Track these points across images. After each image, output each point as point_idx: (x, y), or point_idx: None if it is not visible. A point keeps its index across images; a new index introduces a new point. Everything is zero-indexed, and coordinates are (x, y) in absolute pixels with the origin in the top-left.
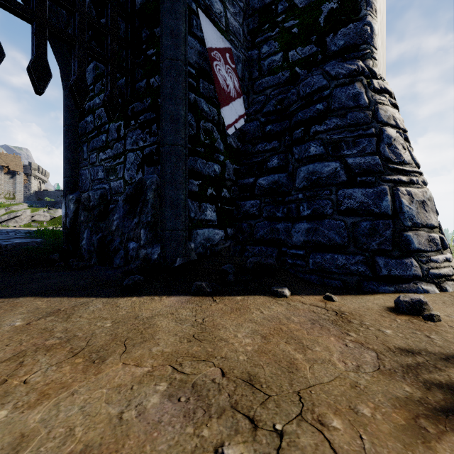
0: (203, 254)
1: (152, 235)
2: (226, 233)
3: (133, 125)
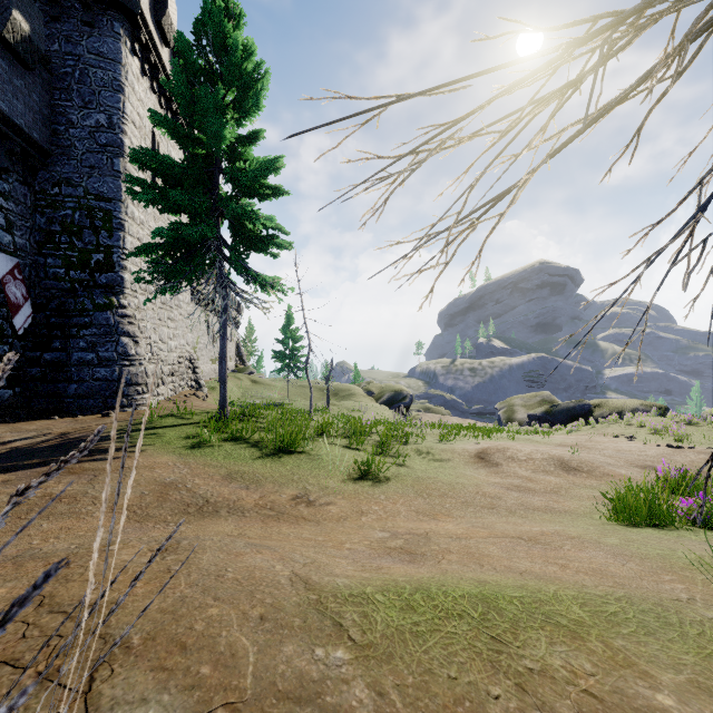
0: None
1: None
2: (15, 391)
3: None
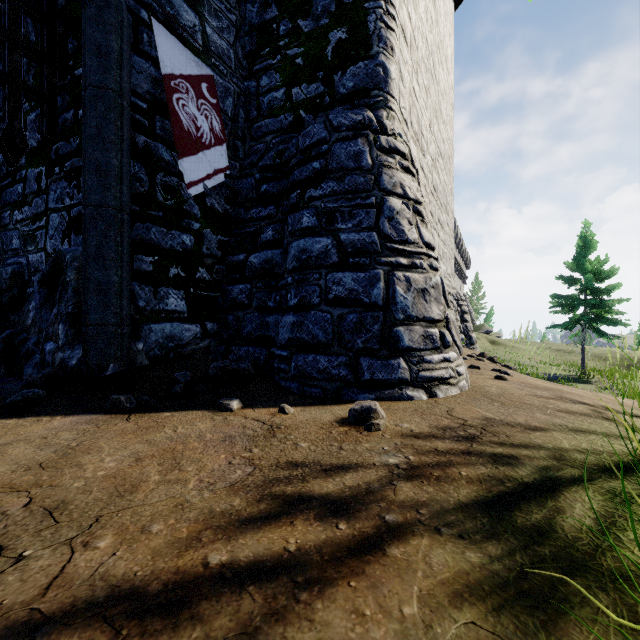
0: (162, 358)
1: (74, 333)
2: (205, 328)
3: (58, 173)
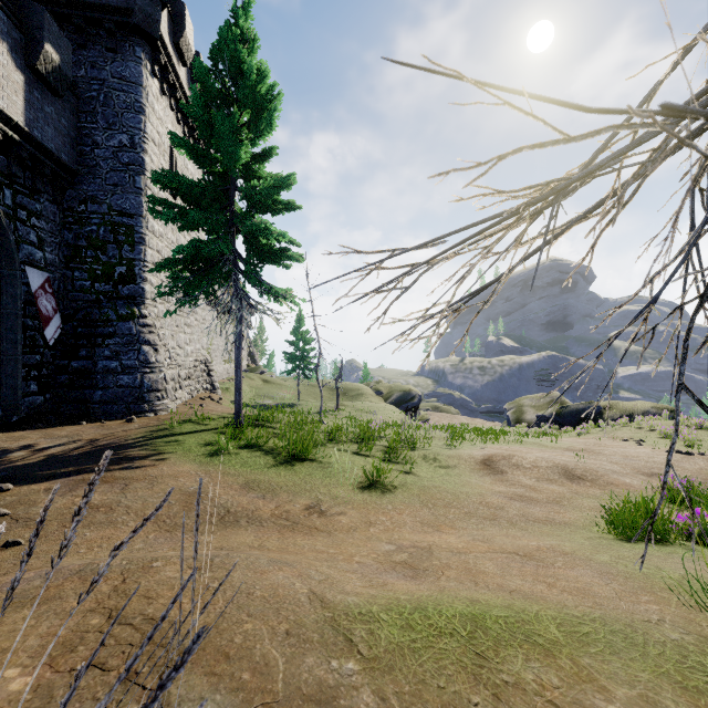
0: (28, 412)
1: None
2: (46, 397)
3: None
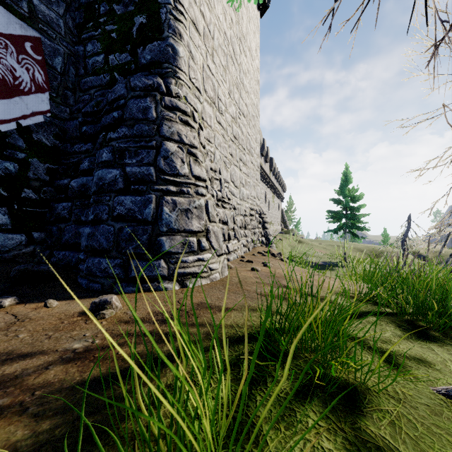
0: None
1: None
2: (31, 237)
3: None
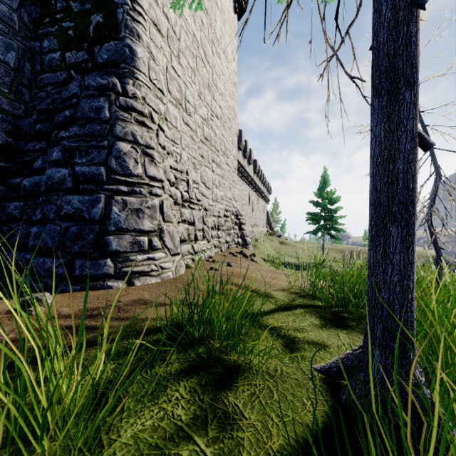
0: None
1: None
2: None
3: None
